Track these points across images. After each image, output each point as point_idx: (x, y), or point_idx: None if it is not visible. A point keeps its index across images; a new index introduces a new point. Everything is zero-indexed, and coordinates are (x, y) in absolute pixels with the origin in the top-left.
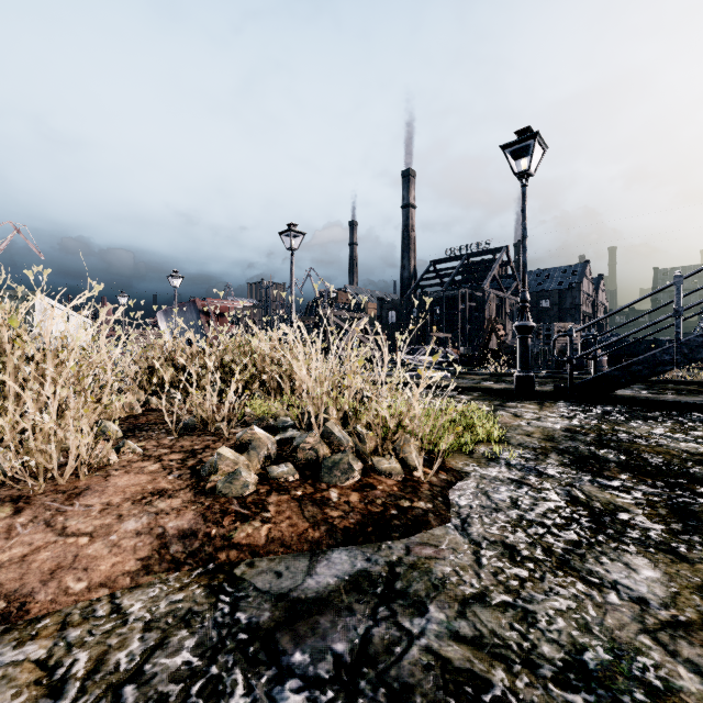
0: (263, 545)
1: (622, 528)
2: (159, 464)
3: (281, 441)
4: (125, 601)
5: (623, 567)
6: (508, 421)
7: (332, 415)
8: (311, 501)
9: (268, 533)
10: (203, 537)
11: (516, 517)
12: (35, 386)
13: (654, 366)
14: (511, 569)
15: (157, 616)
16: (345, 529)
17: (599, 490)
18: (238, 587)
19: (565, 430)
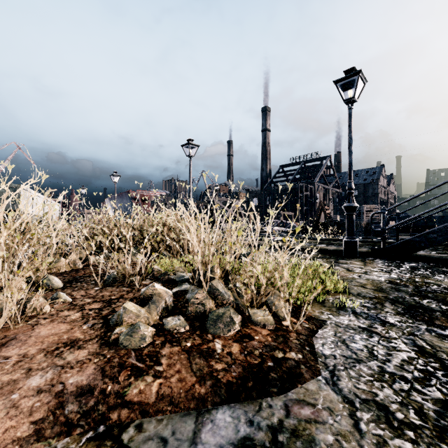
0: (152, 403)
1: None
2: (80, 313)
3: (178, 292)
4: None
5: None
6: (344, 274)
7: (216, 272)
8: (198, 353)
9: (158, 389)
10: (99, 394)
11: (378, 370)
12: None
13: (446, 234)
14: (393, 439)
15: None
16: (228, 384)
17: (438, 340)
18: None
19: (388, 282)
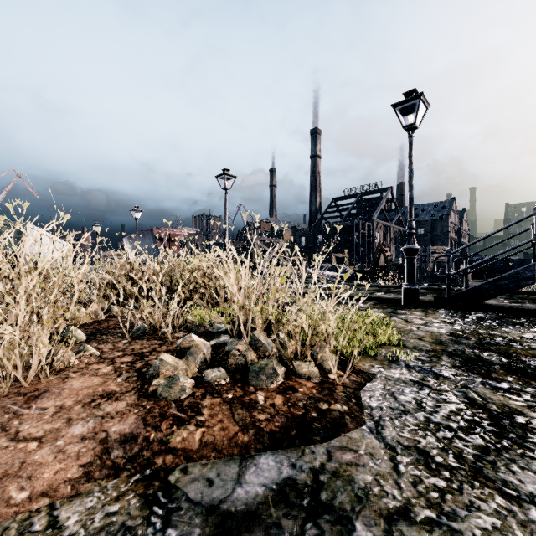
0: (196, 449)
1: (522, 433)
2: (112, 366)
3: (216, 345)
4: (63, 513)
5: (535, 477)
6: (401, 326)
7: (258, 323)
8: (240, 404)
9: (201, 437)
10: (142, 442)
11: (424, 420)
12: (8, 299)
13: (517, 281)
14: (428, 478)
15: (91, 533)
16: (271, 433)
17: (491, 392)
18: (172, 496)
19: (449, 334)
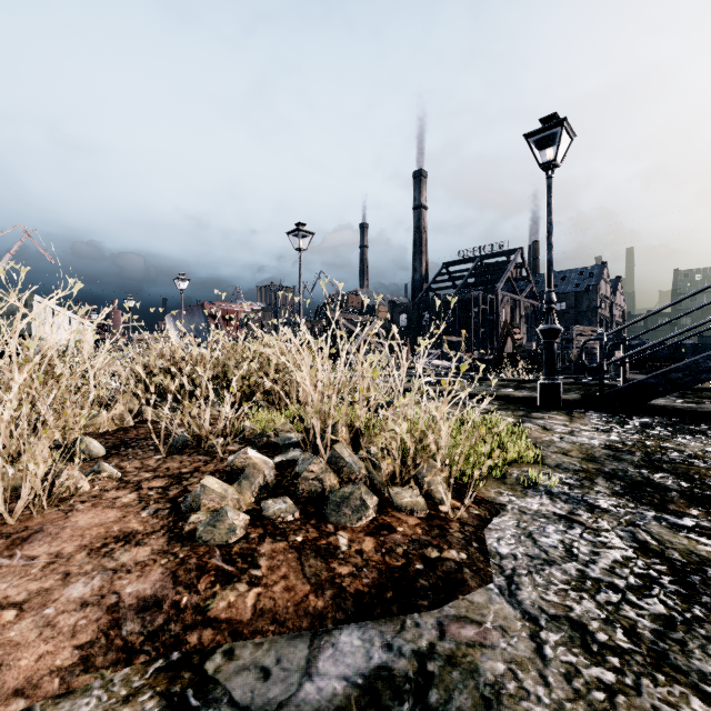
0: (248, 621)
1: None
2: (136, 493)
3: (282, 463)
4: None
5: None
6: (537, 435)
7: (341, 432)
8: (314, 551)
9: (256, 602)
10: (170, 609)
11: (577, 575)
12: None
13: (696, 373)
14: (589, 668)
15: None
16: (357, 595)
17: (670, 532)
18: (207, 697)
19: (605, 447)
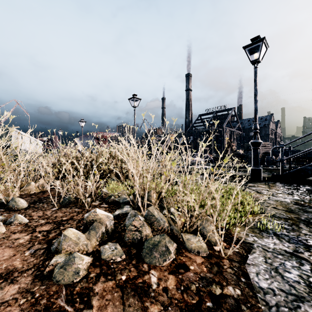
0: None
1: None
2: (30, 235)
3: (119, 215)
4: None
5: None
6: (255, 196)
7: (153, 197)
8: (133, 289)
9: None
10: None
11: None
12: None
13: None
14: None
15: None
16: None
17: None
18: None
19: (294, 203)
